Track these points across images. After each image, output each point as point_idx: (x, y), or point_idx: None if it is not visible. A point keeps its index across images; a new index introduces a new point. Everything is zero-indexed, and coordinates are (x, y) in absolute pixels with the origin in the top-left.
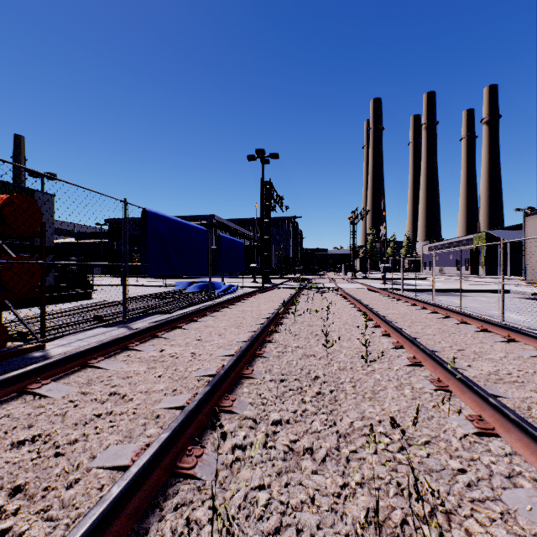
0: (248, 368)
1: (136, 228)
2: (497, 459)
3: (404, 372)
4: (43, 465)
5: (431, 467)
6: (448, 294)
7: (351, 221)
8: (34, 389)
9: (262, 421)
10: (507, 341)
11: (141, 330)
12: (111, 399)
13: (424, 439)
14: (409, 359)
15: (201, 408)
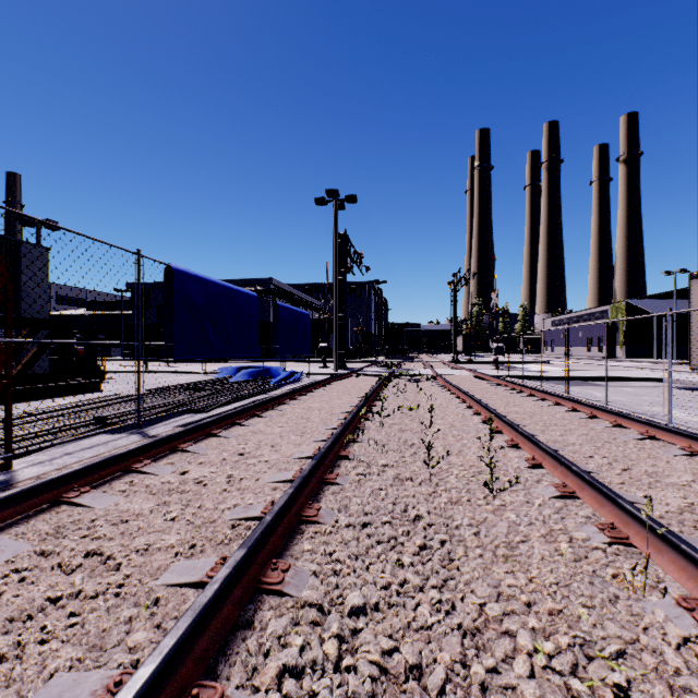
0: (312, 507)
1: None
2: None
3: (553, 510)
4: None
5: None
6: (582, 384)
7: (452, 286)
8: None
9: (332, 611)
10: (688, 454)
11: (155, 441)
12: (83, 567)
13: (613, 647)
14: (557, 487)
15: (228, 591)
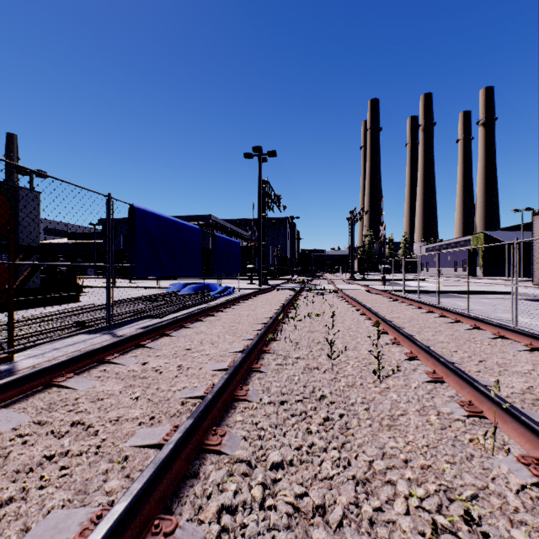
0: (242, 388)
1: None
2: None
3: (425, 391)
4: None
5: None
6: (449, 296)
7: (350, 221)
8: None
9: (258, 465)
10: (530, 349)
11: (122, 339)
12: (70, 433)
13: (469, 492)
14: (429, 374)
15: (180, 450)
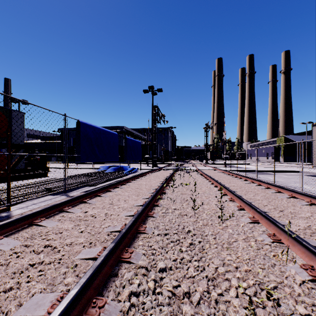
0: (143, 226)
1: None
2: None
3: (248, 228)
4: None
5: (283, 312)
6: (263, 173)
7: (205, 129)
8: None
9: (152, 270)
10: (309, 204)
11: (73, 198)
12: (44, 251)
13: (272, 284)
14: (250, 218)
15: (107, 261)
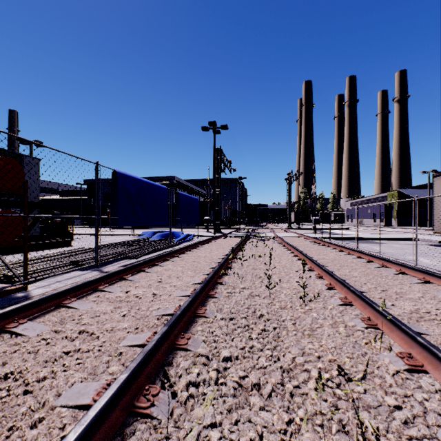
0: (202, 308)
1: (110, 187)
2: (429, 395)
3: (338, 311)
4: (11, 403)
5: (369, 403)
6: (368, 242)
7: (288, 181)
8: (12, 328)
9: (214, 358)
10: (422, 282)
11: (110, 273)
12: (79, 337)
13: (360, 375)
14: (341, 299)
15: (159, 347)
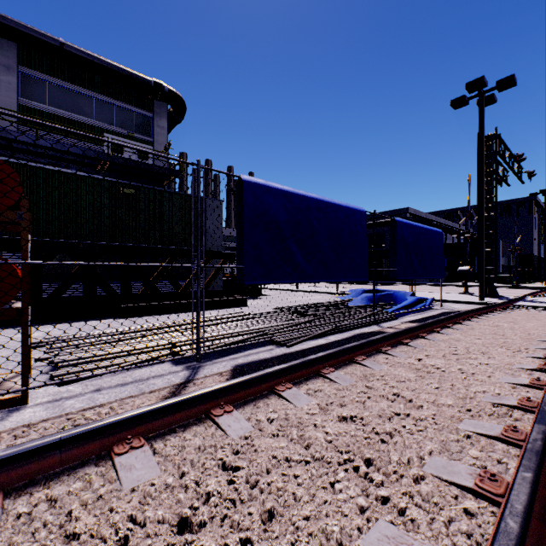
0: None
1: None
2: None
3: None
4: None
5: None
6: None
7: None
8: None
9: None
10: None
11: (57, 437)
12: None
13: None
14: None
15: None
